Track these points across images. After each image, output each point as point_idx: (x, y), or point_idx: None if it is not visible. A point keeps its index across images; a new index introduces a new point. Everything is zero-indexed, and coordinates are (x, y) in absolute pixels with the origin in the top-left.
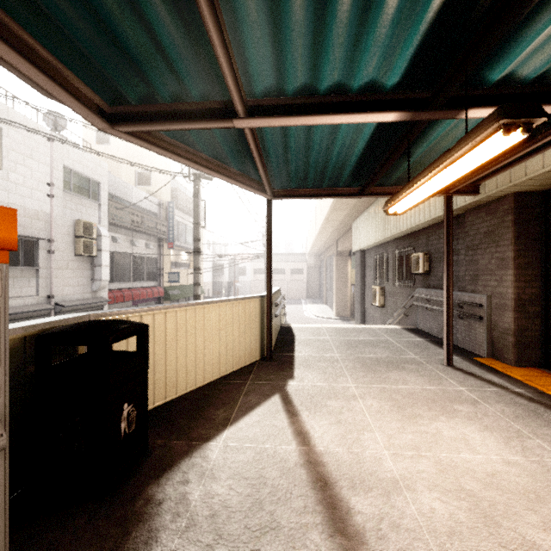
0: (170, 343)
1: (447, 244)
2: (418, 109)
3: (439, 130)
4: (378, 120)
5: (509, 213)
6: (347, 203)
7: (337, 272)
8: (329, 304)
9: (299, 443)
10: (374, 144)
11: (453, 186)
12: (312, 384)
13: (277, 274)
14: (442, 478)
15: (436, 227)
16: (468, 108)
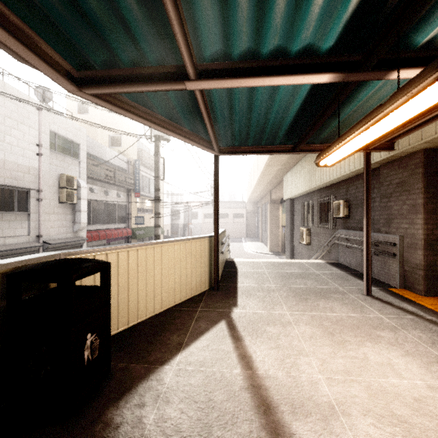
0: (132, 277)
1: (366, 193)
2: (350, 71)
3: (365, 92)
4: (313, 82)
5: (419, 167)
6: (279, 160)
7: (270, 216)
8: (264, 242)
9: (243, 367)
10: (307, 106)
11: (372, 143)
12: (253, 311)
13: (222, 217)
14: (374, 403)
15: (354, 179)
16: (396, 68)
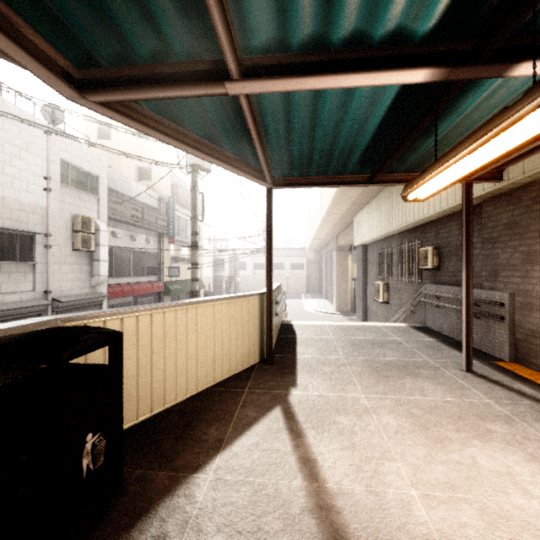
0: (157, 349)
1: (466, 237)
2: (457, 63)
3: (471, 99)
4: (403, 81)
5: (536, 202)
6: (349, 196)
7: (337, 267)
8: (329, 298)
9: (305, 477)
10: (390, 119)
11: (474, 172)
12: (317, 393)
13: (277, 268)
14: (494, 536)
15: (446, 219)
16: (522, 60)
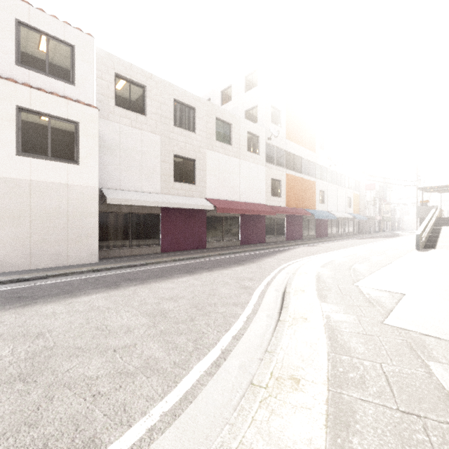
0: None
1: None
2: None
3: None
4: None
5: None
6: None
7: None
8: None
9: None
10: None
11: None
12: None
13: None
14: None
15: None
16: None
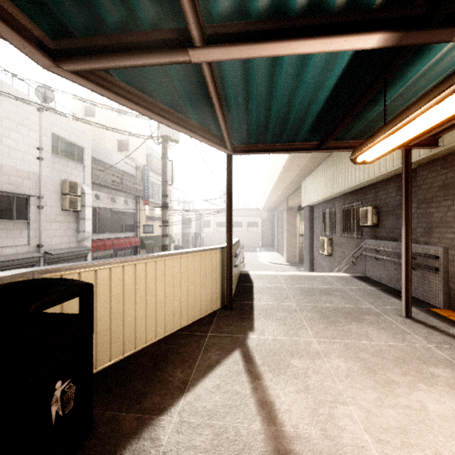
0: (129, 297)
1: (405, 197)
2: (410, 27)
3: (417, 67)
4: (357, 47)
5: None
6: (298, 164)
7: (287, 224)
8: (280, 252)
9: (263, 420)
10: (340, 89)
11: (412, 139)
12: (272, 337)
13: (236, 226)
14: None
15: (384, 183)
16: None
